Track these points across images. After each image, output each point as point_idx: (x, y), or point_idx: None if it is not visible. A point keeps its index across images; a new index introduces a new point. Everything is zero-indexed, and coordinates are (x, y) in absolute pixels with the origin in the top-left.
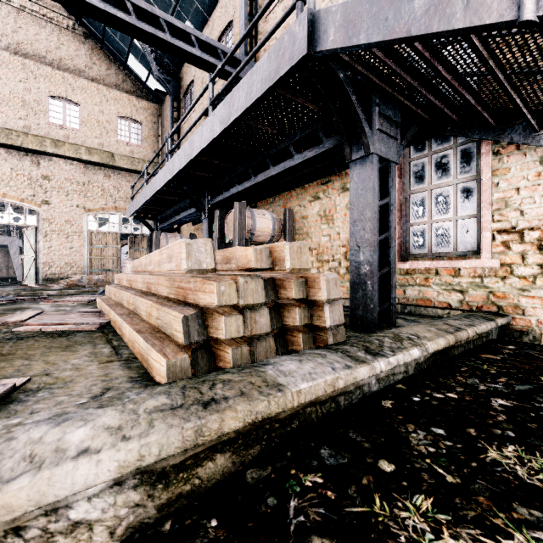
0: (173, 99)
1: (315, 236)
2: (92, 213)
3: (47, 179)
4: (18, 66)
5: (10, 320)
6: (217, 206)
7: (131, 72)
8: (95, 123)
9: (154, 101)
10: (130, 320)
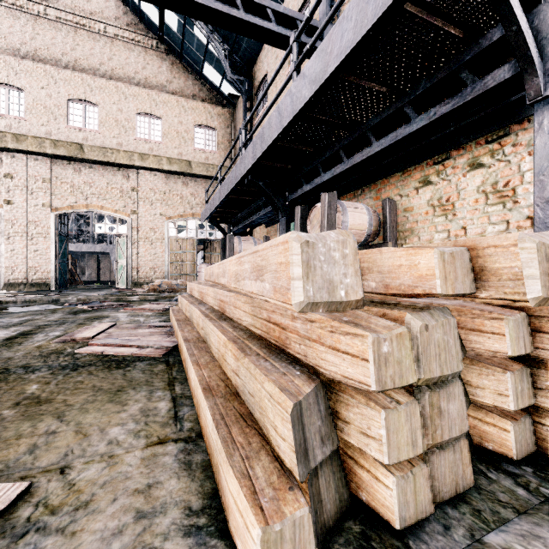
0: (245, 99)
1: (423, 233)
2: (172, 220)
3: (135, 191)
4: (112, 90)
5: (78, 336)
6: (296, 203)
7: (206, 80)
8: (175, 134)
9: (227, 106)
10: (197, 354)
